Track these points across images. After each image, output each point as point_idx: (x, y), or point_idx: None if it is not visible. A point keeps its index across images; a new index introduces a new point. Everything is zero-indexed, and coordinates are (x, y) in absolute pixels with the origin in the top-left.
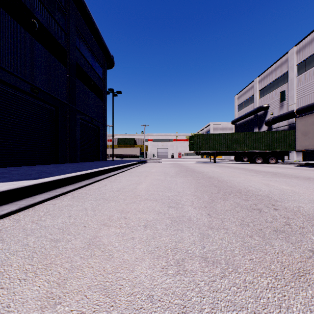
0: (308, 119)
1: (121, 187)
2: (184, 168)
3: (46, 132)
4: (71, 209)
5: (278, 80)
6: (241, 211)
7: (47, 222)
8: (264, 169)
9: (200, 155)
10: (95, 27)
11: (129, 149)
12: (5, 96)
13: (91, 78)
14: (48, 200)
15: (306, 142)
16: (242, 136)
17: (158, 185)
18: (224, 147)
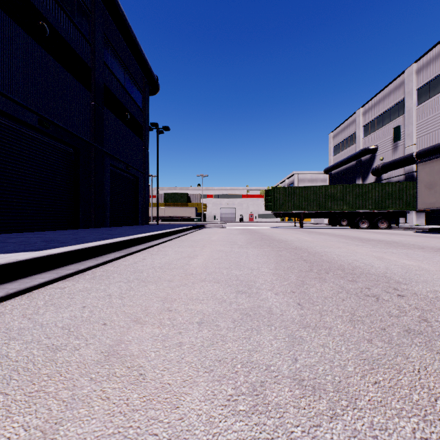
0: (434, 166)
1: (166, 262)
2: (258, 235)
3: (61, 183)
4: (88, 295)
5: (391, 111)
6: (348, 299)
7: (46, 318)
8: (373, 236)
9: (280, 217)
10: (132, 35)
11: (181, 209)
12: (1, 132)
13: (126, 108)
14: (55, 282)
15: (432, 197)
16: (340, 190)
17: (221, 259)
18: (315, 206)
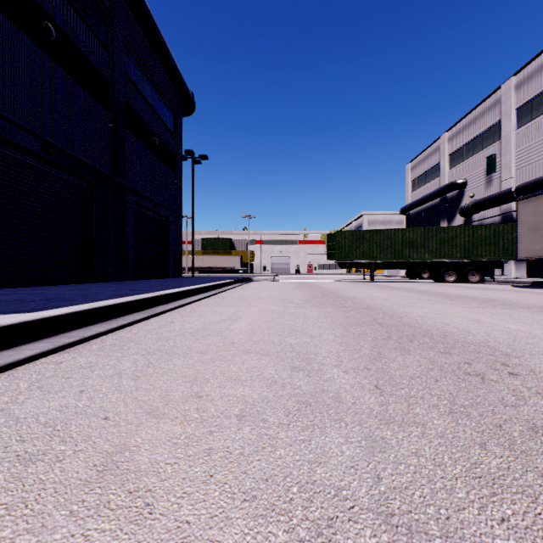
0: (540, 204)
1: (200, 326)
2: (319, 291)
3: (72, 225)
4: (90, 374)
5: (484, 136)
6: (444, 379)
7: (26, 408)
8: (463, 291)
9: (346, 268)
10: (161, 41)
11: (222, 258)
12: None
13: (154, 132)
14: (50, 355)
15: (537, 243)
16: (421, 234)
17: (271, 323)
18: (390, 254)
